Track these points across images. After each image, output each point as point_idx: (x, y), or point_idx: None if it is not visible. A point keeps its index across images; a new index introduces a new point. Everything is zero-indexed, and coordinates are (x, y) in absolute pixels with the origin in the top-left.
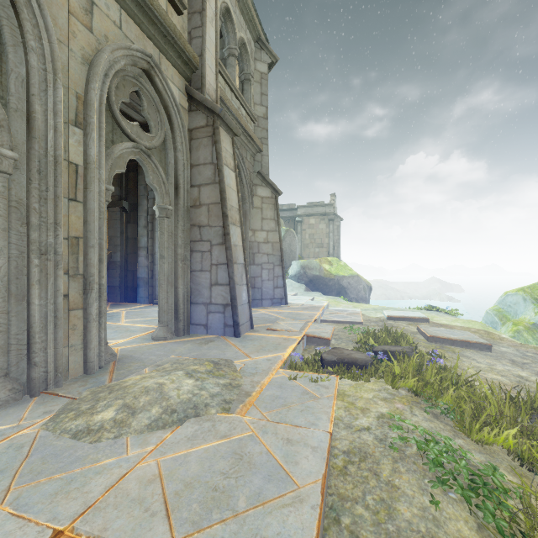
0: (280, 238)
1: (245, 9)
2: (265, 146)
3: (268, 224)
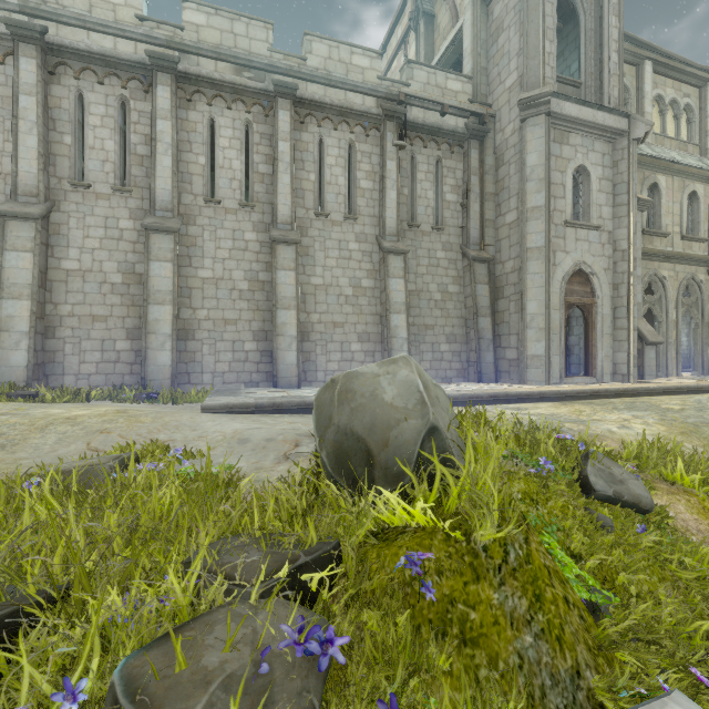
0: None
1: None
2: None
3: None
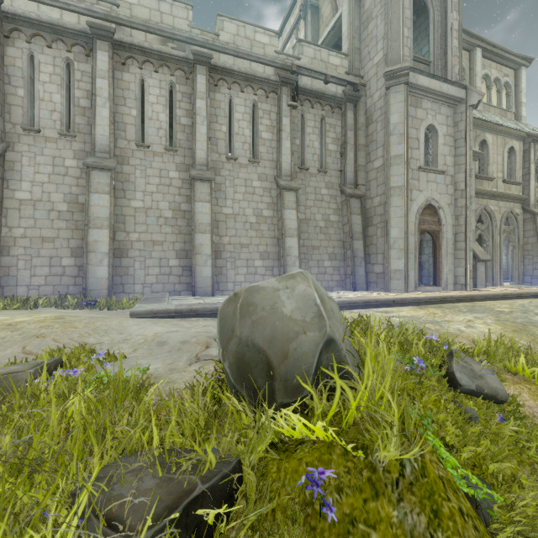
0: None
1: None
2: None
3: None
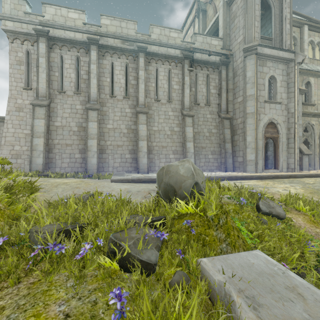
0: None
1: None
2: None
3: None
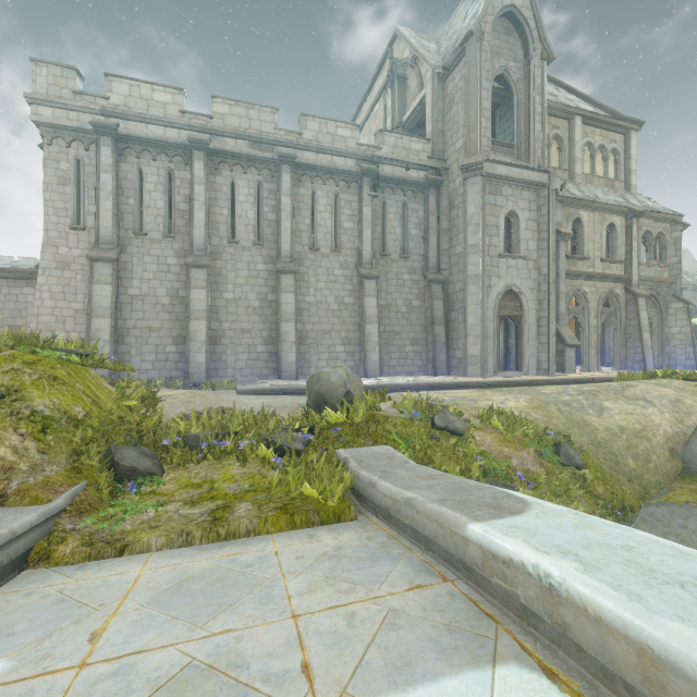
0: (691, 330)
1: (659, 219)
2: (678, 279)
3: (680, 323)
